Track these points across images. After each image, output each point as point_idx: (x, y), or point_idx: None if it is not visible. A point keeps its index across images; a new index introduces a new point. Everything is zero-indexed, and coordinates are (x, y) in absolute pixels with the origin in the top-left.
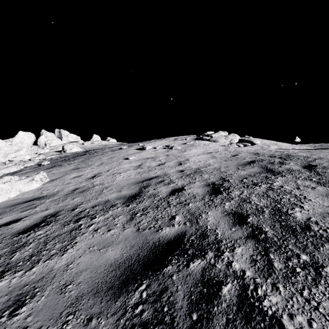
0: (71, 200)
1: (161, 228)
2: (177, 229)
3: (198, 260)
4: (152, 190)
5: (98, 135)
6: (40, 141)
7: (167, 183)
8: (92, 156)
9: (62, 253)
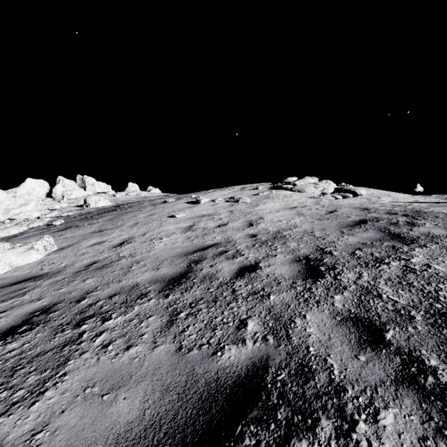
0: (81, 283)
1: (222, 347)
2: (250, 351)
3: (300, 444)
4: (208, 268)
5: (136, 184)
6: (56, 191)
7: (231, 255)
8: (124, 213)
9: (34, 400)
